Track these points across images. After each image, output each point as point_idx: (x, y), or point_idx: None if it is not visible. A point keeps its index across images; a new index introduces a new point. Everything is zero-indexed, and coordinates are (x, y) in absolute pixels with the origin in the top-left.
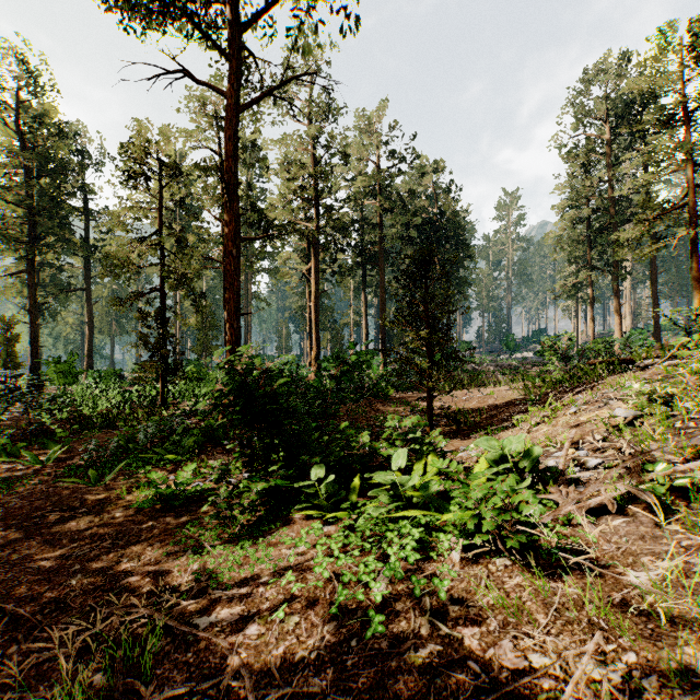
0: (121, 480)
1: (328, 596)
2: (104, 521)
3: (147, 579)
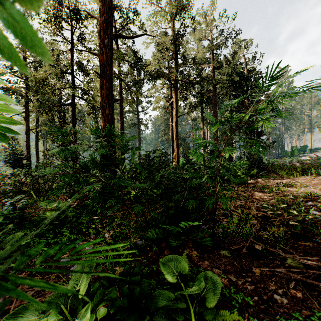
0: None
1: None
2: None
3: None
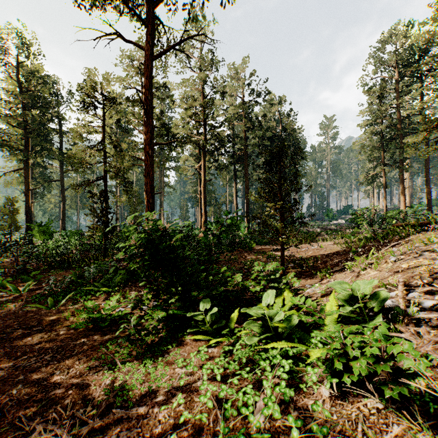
0: (69, 306)
1: (212, 424)
2: (51, 337)
3: (69, 391)
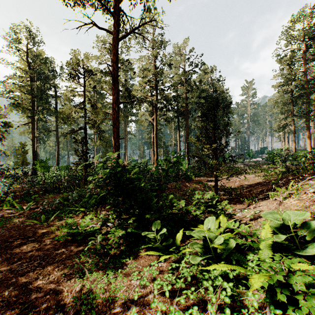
0: (56, 221)
1: None
2: (40, 246)
3: (47, 295)
